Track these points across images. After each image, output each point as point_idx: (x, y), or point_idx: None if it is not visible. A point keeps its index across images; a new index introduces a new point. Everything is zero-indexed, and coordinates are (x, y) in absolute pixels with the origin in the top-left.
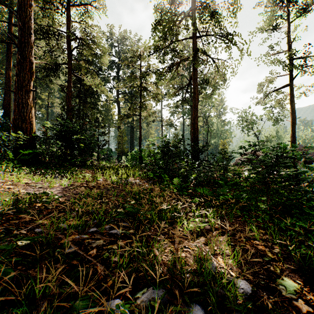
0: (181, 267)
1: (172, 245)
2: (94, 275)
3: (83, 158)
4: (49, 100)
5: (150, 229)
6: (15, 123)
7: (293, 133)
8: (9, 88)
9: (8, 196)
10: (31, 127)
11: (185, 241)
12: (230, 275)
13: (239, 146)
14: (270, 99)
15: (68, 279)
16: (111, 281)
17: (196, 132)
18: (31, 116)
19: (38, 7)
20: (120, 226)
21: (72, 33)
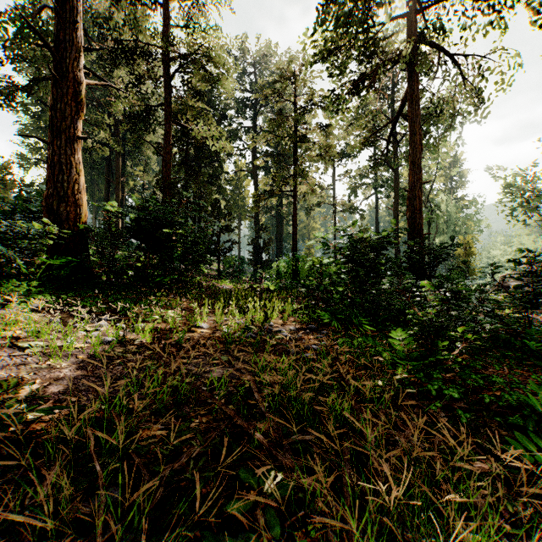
0: None
1: None
2: None
3: (183, 273)
4: (144, 178)
5: None
6: (49, 205)
7: None
8: None
9: None
10: (76, 212)
11: None
12: None
13: None
14: None
15: None
16: None
17: (418, 217)
18: (78, 189)
19: None
20: None
21: (170, 42)
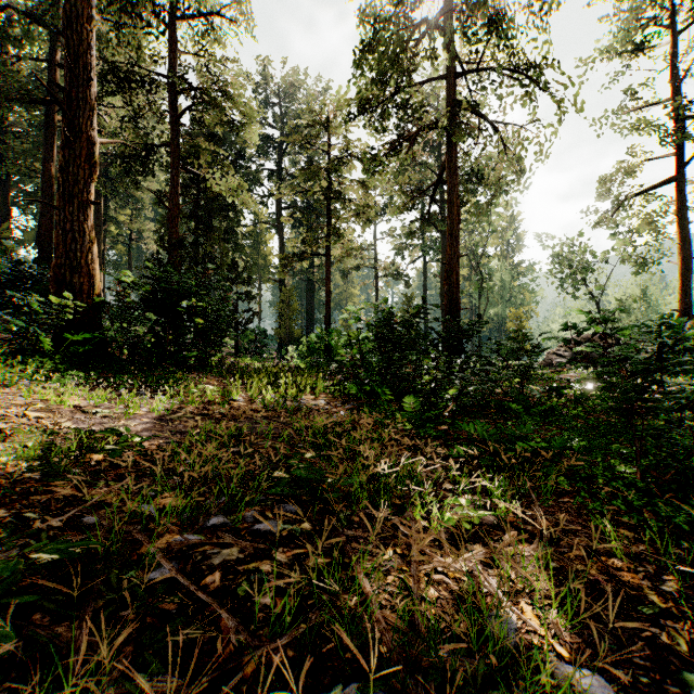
0: (430, 631)
1: (404, 565)
2: (214, 644)
3: (203, 350)
4: (133, 226)
5: (350, 522)
6: (58, 275)
7: (685, 291)
8: (50, 201)
9: (34, 438)
10: (90, 284)
11: (436, 555)
12: (555, 656)
13: (564, 324)
14: (627, 213)
15: (137, 672)
16: (252, 661)
17: (455, 292)
18: (91, 259)
19: (106, 20)
20: (277, 520)
21: (181, 76)
